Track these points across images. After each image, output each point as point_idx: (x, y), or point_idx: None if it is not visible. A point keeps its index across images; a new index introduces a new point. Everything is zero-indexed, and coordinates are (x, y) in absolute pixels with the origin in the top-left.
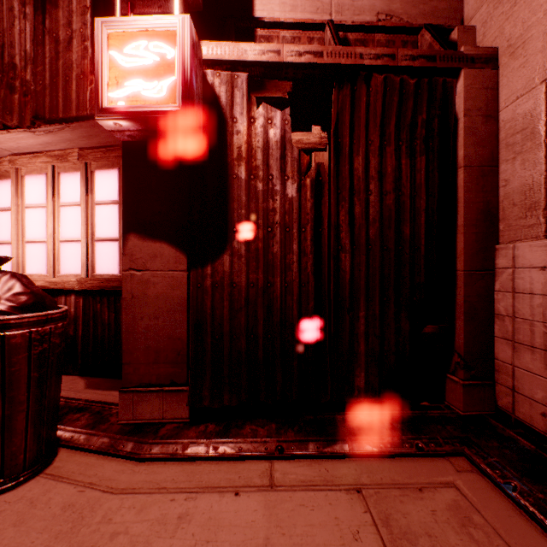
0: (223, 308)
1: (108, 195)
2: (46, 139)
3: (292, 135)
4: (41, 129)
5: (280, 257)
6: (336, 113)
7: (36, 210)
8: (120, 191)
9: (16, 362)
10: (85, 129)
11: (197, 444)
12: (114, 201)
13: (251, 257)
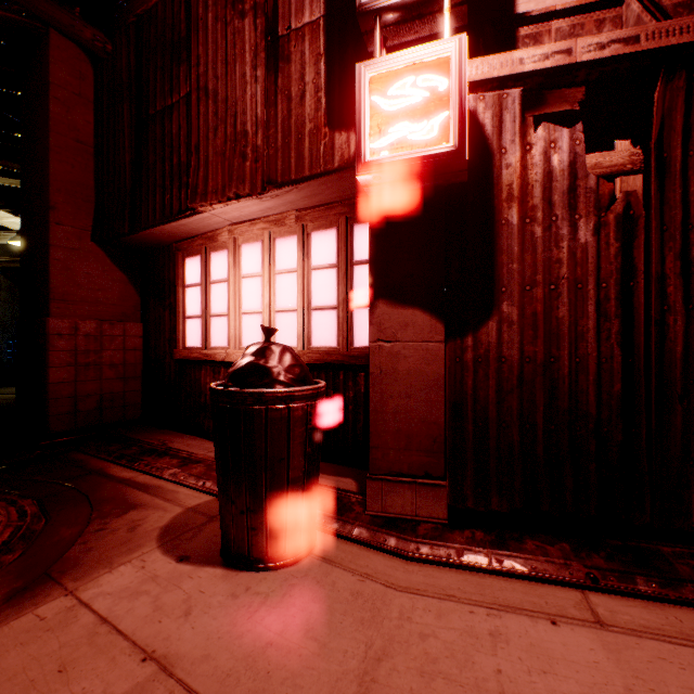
0: (488, 388)
1: (326, 258)
2: (269, 204)
3: (585, 158)
4: (269, 194)
5: (568, 323)
6: (659, 117)
7: (252, 280)
8: (339, 252)
9: (297, 436)
10: (311, 188)
11: (473, 552)
12: (332, 264)
13: (526, 324)
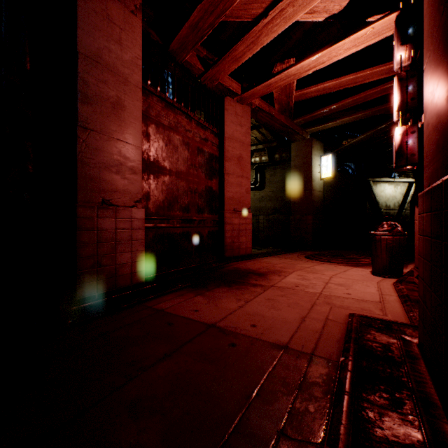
0: None
1: None
2: None
3: None
4: None
5: None
6: None
7: None
8: None
9: (377, 244)
10: None
11: (399, 286)
12: None
13: None
